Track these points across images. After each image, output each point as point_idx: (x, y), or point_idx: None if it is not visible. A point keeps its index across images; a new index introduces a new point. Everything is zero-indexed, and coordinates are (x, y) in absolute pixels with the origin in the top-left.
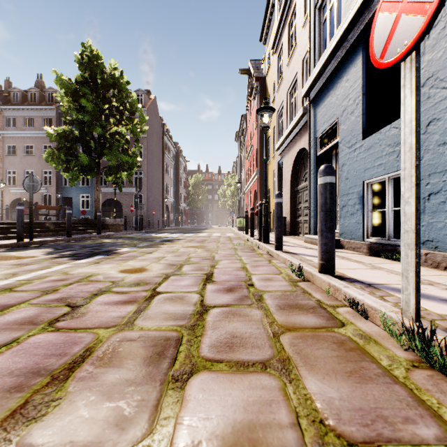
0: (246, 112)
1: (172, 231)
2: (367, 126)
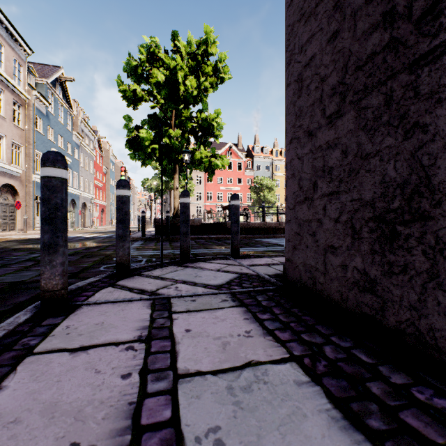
0: None
1: (70, 241)
2: None
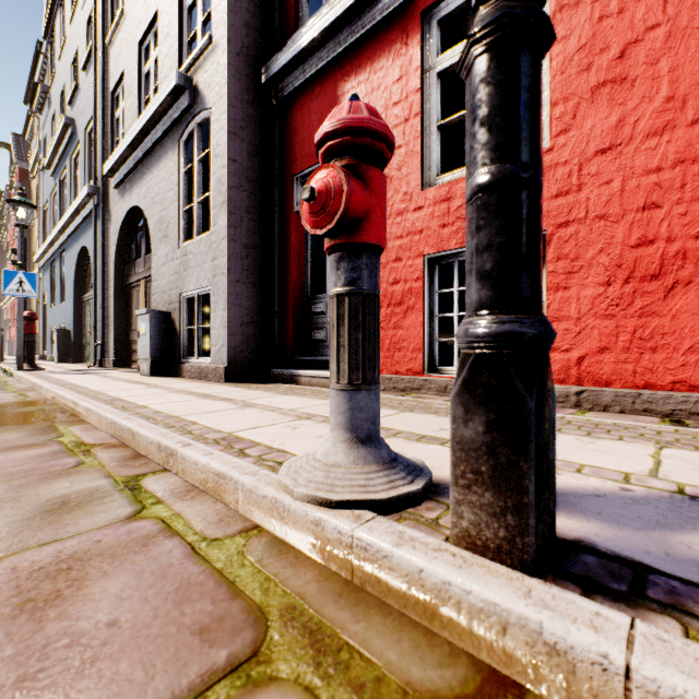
0: (10, 192)
1: None
2: (55, 302)
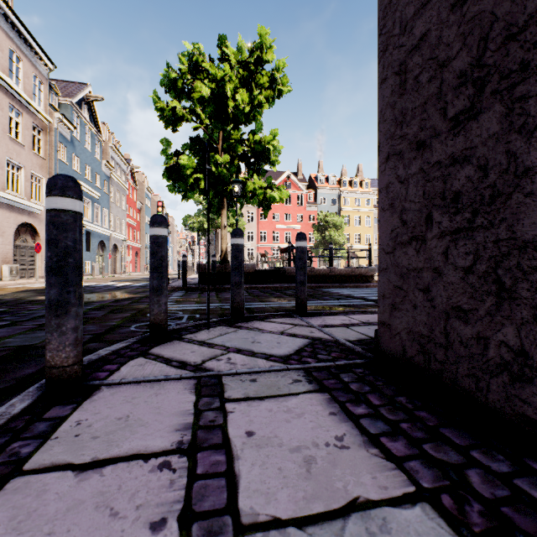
0: None
1: (97, 292)
2: None
